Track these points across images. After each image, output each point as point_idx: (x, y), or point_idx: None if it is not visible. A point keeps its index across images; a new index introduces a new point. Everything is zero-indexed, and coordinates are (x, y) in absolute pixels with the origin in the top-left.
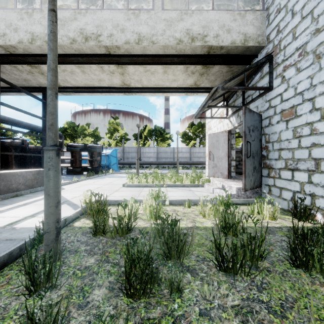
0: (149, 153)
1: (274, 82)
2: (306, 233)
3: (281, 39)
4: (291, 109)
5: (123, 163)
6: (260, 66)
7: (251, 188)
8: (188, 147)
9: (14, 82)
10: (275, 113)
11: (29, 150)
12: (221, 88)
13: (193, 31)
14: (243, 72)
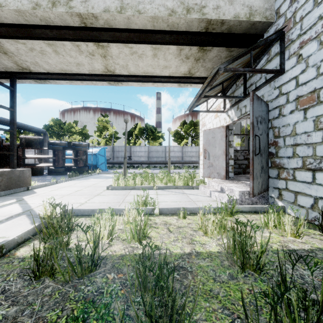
0: (139, 152)
1: (286, 63)
2: None
3: (296, 10)
4: (311, 94)
5: (112, 163)
6: (268, 46)
7: (259, 192)
8: (180, 146)
9: None
10: (287, 101)
11: (3, 148)
12: (224, 70)
13: (189, 0)
14: (249, 50)
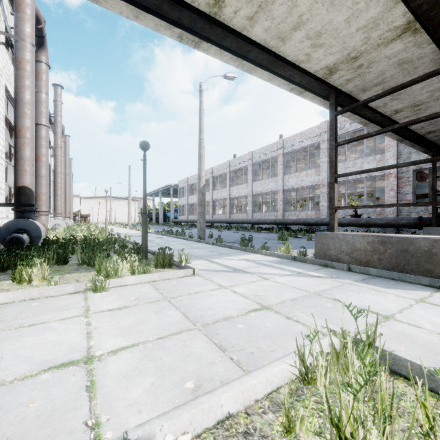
0: None
1: None
2: (0, 260)
3: None
4: None
5: None
6: None
7: None
8: None
9: (427, 68)
10: None
11: None
12: None
13: None
14: None
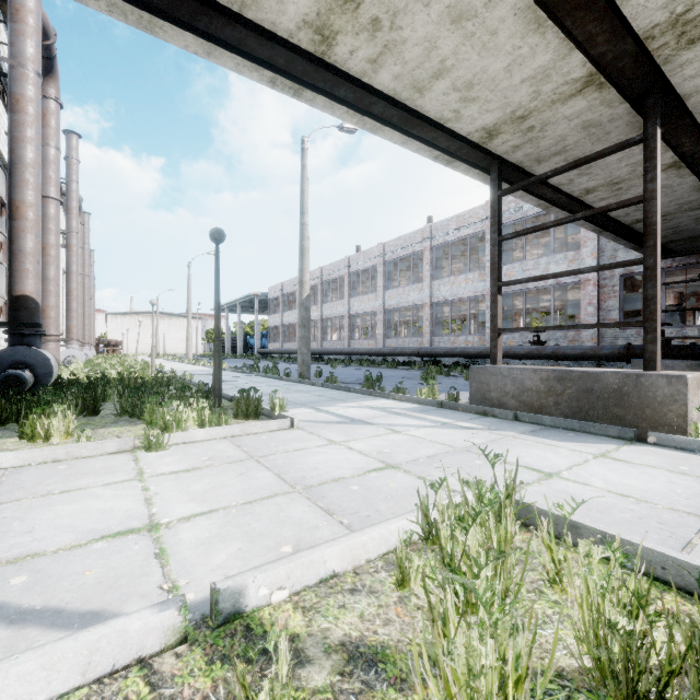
0: None
1: None
2: None
3: None
4: None
5: None
6: None
7: None
8: None
9: (624, 134)
10: None
11: None
12: None
13: None
14: None
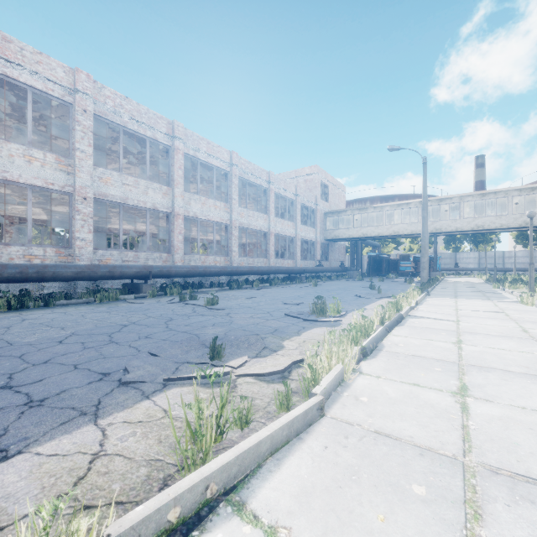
0: (467, 259)
1: None
2: None
3: None
4: None
5: None
6: None
7: None
8: (526, 250)
9: None
10: None
11: (391, 261)
12: None
13: (527, 221)
14: None
